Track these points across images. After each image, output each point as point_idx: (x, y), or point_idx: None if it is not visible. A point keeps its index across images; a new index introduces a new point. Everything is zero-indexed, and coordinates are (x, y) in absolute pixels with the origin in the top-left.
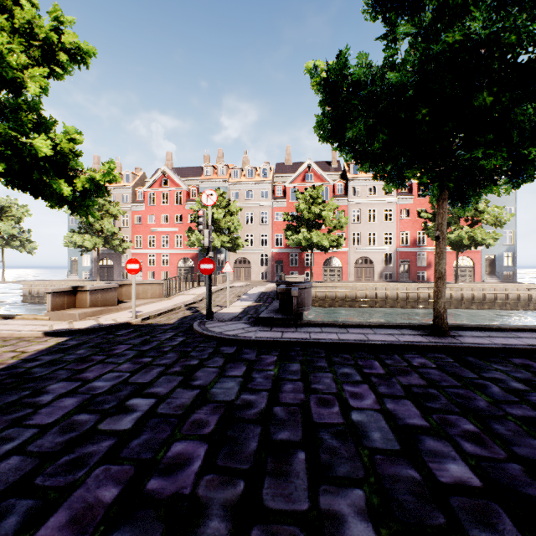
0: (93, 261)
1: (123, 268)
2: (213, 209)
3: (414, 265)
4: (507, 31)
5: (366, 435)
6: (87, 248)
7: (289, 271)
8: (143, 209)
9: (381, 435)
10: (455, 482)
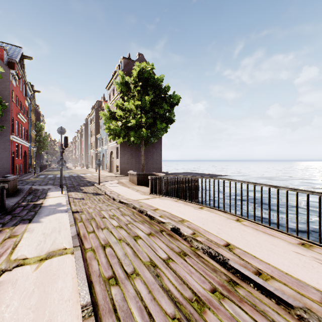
0: None
1: None
2: None
3: None
4: None
5: None
6: None
7: None
8: None
9: None
10: None
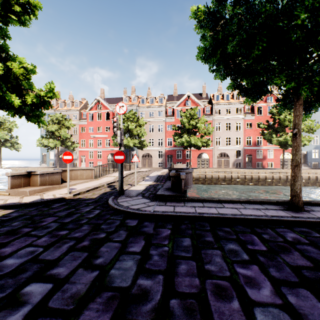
0: (55, 155)
1: (74, 159)
2: (128, 123)
3: (254, 158)
4: None
5: None
6: (51, 147)
7: (176, 162)
8: (86, 123)
9: None
10: None
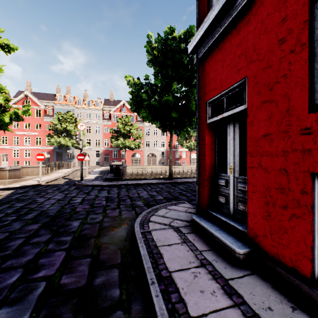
0: None
1: None
2: (66, 124)
3: (174, 157)
4: (178, 99)
5: (143, 196)
6: None
7: (112, 160)
8: None
9: (146, 196)
10: (158, 199)
